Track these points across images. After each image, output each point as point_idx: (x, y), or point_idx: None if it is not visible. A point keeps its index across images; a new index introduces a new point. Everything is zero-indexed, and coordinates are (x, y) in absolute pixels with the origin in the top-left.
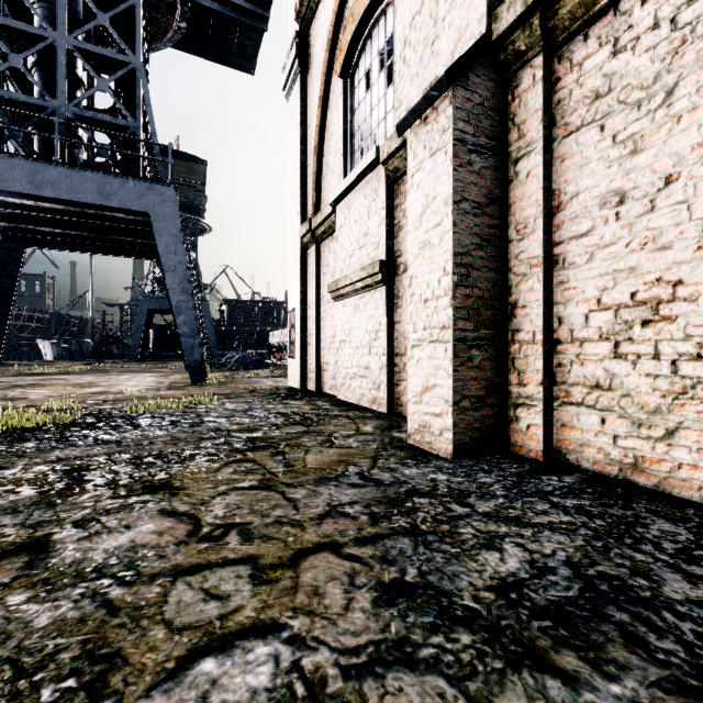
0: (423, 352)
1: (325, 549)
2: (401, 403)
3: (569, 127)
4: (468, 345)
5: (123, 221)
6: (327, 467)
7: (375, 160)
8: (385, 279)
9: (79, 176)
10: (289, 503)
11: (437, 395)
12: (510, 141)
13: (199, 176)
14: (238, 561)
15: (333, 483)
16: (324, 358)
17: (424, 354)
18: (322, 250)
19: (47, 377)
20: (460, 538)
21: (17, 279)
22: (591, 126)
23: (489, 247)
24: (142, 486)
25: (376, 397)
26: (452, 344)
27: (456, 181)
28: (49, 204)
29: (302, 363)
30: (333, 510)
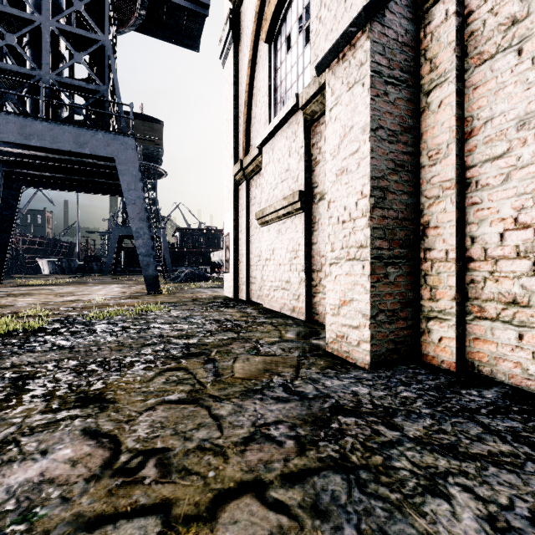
0: (340, 269)
1: (248, 492)
2: (317, 312)
3: (483, 56)
4: (384, 263)
5: (96, 165)
6: (253, 377)
7: (295, 106)
8: (303, 207)
9: (59, 129)
10: (214, 422)
11: (355, 309)
12: (421, 74)
13: (157, 133)
14: (149, 510)
15: (258, 397)
16: (252, 273)
17: (342, 271)
18: (251, 186)
19: (38, 287)
20: (398, 477)
21: (15, 212)
22: (507, 52)
23: (403, 172)
24: (76, 397)
25: (295, 306)
26: (369, 262)
27: (373, 110)
28: (38, 153)
29: (235, 277)
30: (258, 431)
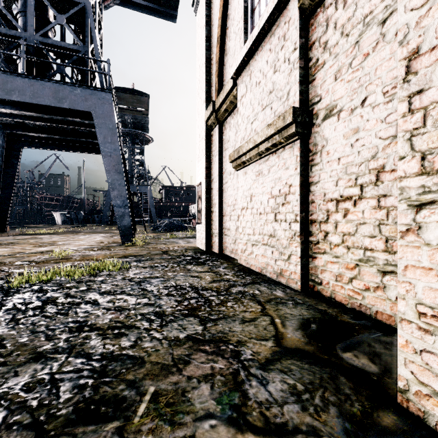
0: None
1: None
2: (320, 281)
3: None
4: None
5: (81, 124)
6: None
7: None
8: (298, 131)
9: (39, 85)
10: None
11: None
12: None
13: (144, 104)
14: None
15: None
16: (226, 224)
17: None
18: (224, 129)
19: (33, 236)
20: None
21: (16, 169)
22: None
23: None
24: None
25: (284, 269)
26: None
27: None
28: (29, 113)
29: (207, 228)
30: None
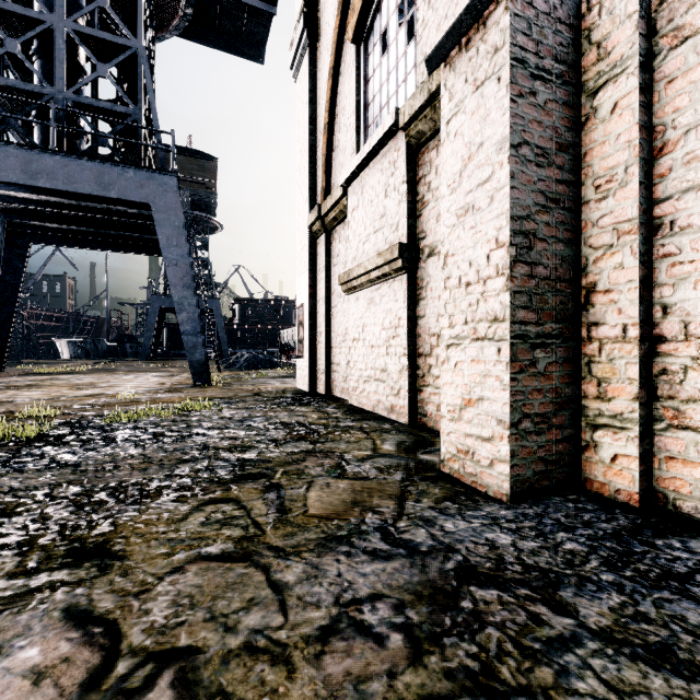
0: (463, 353)
1: None
2: (425, 413)
3: (682, 32)
4: (530, 344)
5: (126, 215)
6: (336, 514)
7: (393, 126)
8: (405, 266)
9: (76, 165)
10: (274, 596)
11: (485, 413)
12: (584, 66)
13: (210, 173)
14: None
15: (344, 549)
16: (335, 358)
17: (465, 356)
18: (332, 240)
19: (51, 377)
20: None
21: (21, 276)
22: None
23: (557, 210)
24: (67, 548)
25: (394, 404)
26: (508, 342)
27: (514, 117)
28: (50, 198)
29: (311, 363)
30: (343, 615)
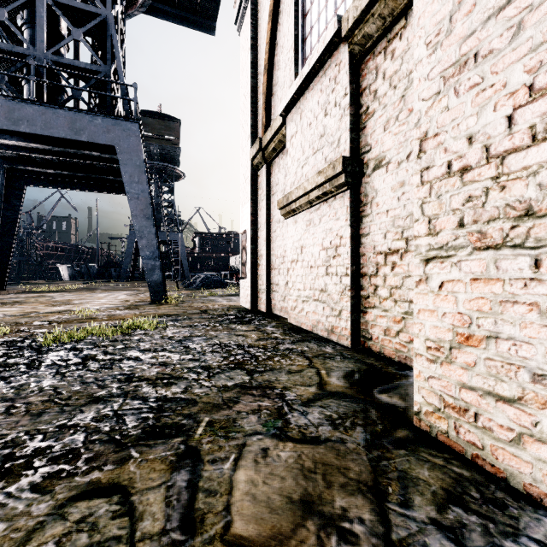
0: (457, 268)
1: None
2: (370, 336)
3: None
4: None
5: (100, 159)
6: (277, 541)
7: (335, 37)
8: (348, 181)
9: (52, 113)
10: None
11: (505, 359)
12: None
13: (174, 132)
14: None
15: None
16: (274, 279)
17: (460, 272)
18: (272, 170)
19: (40, 294)
20: None
21: (19, 212)
22: None
23: None
24: None
25: (335, 325)
26: None
27: None
28: (37, 145)
29: (252, 283)
30: None
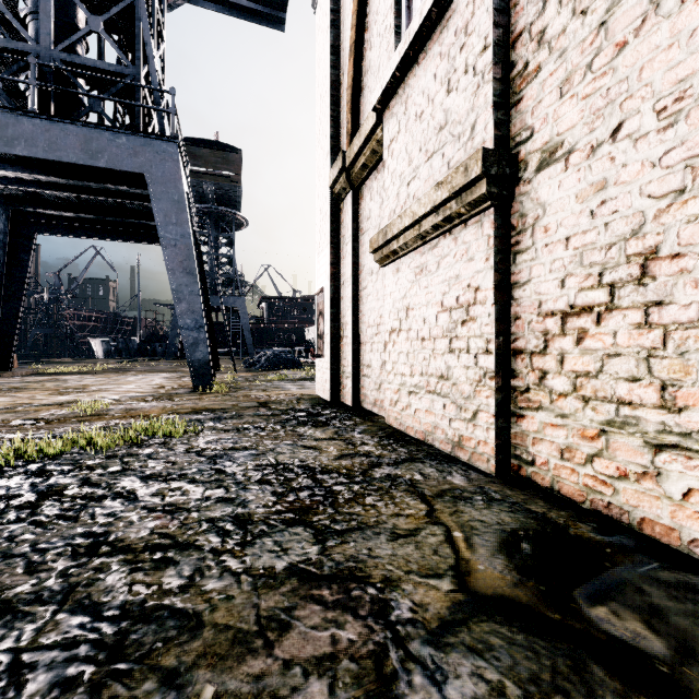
0: None
1: None
2: (531, 459)
3: None
4: None
5: (129, 196)
6: None
7: None
8: (492, 191)
9: (60, 129)
10: None
11: None
12: None
13: (234, 166)
14: None
15: None
16: (364, 358)
17: None
18: (361, 199)
19: (54, 377)
20: None
21: (27, 269)
22: None
23: None
24: None
25: (466, 436)
26: None
27: None
28: (45, 177)
29: (333, 364)
30: None
